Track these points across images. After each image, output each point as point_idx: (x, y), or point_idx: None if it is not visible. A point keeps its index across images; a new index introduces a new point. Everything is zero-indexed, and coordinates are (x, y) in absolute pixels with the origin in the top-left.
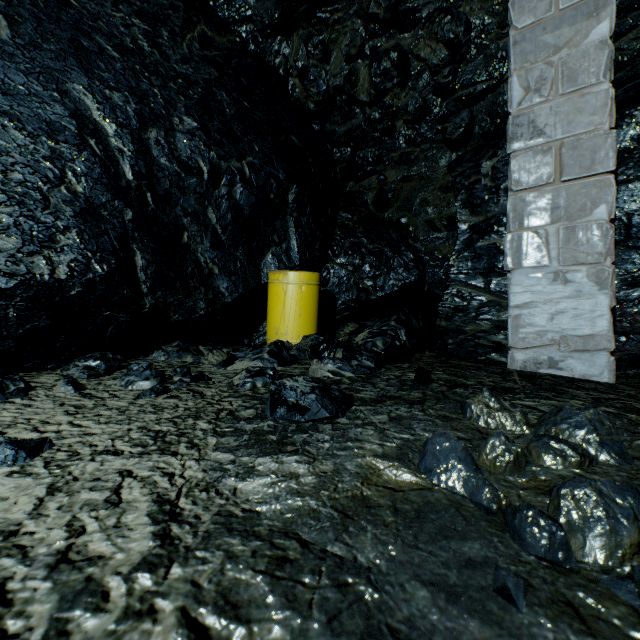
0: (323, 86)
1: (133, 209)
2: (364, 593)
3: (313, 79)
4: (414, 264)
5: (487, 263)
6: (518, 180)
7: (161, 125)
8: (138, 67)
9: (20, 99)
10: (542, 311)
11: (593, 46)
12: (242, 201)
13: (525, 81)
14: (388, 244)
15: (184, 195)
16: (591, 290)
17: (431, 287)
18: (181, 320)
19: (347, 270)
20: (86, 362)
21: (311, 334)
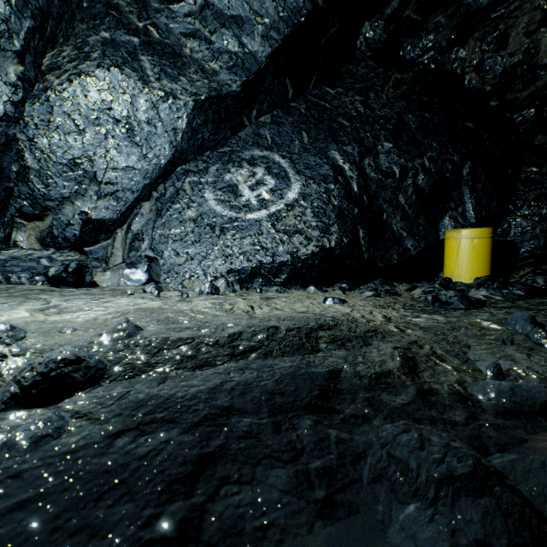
0: (498, 70)
1: (357, 207)
2: (449, 335)
3: (487, 69)
4: None
5: None
6: None
7: (370, 154)
8: (358, 125)
9: (313, 169)
10: None
11: None
12: (423, 185)
13: None
14: None
15: (383, 191)
16: None
17: None
18: (382, 266)
19: (531, 220)
20: (340, 284)
21: (482, 276)
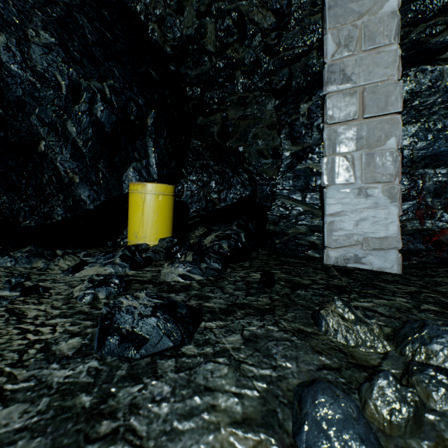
0: (178, 33)
1: None
2: None
3: (169, 26)
4: (248, 182)
5: (304, 182)
6: (332, 115)
7: (12, 32)
8: None
9: None
10: (350, 218)
11: (387, 15)
12: (103, 119)
13: (337, 38)
14: (229, 166)
15: (40, 105)
16: (385, 202)
17: (261, 200)
18: (34, 225)
19: (198, 185)
20: None
21: (167, 237)
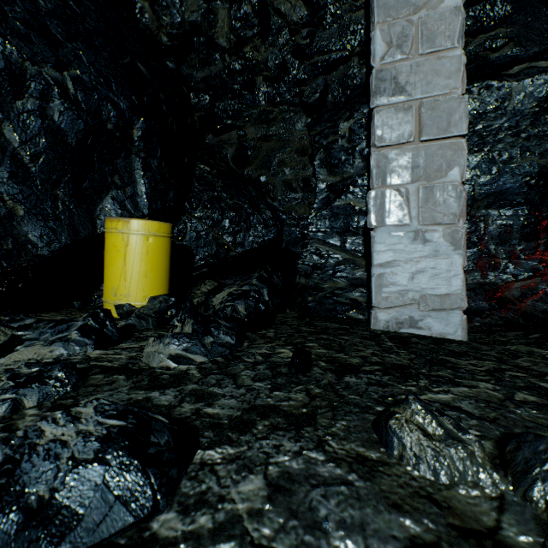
0: (178, 17)
1: None
2: None
3: (165, 5)
4: (273, 222)
5: (343, 222)
6: (381, 136)
7: None
8: None
9: None
10: (404, 270)
11: (449, 10)
12: (64, 124)
13: (388, 36)
14: (248, 201)
15: None
16: (447, 250)
17: (288, 245)
18: None
19: (206, 224)
20: None
21: (160, 295)
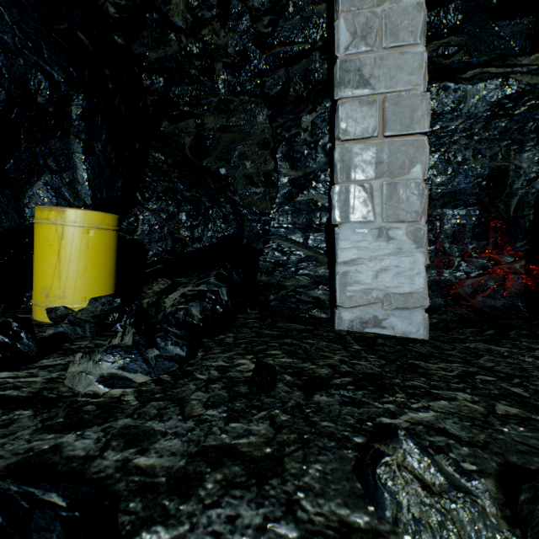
0: None
1: None
2: None
3: None
4: (233, 217)
5: (306, 218)
6: (346, 129)
7: None
8: None
9: None
10: (368, 268)
11: (412, 6)
12: None
13: (352, 26)
14: (207, 193)
15: None
16: (410, 248)
17: (249, 241)
18: None
19: (160, 217)
20: None
21: (103, 295)
